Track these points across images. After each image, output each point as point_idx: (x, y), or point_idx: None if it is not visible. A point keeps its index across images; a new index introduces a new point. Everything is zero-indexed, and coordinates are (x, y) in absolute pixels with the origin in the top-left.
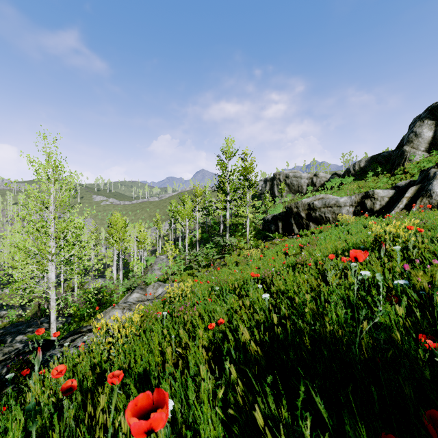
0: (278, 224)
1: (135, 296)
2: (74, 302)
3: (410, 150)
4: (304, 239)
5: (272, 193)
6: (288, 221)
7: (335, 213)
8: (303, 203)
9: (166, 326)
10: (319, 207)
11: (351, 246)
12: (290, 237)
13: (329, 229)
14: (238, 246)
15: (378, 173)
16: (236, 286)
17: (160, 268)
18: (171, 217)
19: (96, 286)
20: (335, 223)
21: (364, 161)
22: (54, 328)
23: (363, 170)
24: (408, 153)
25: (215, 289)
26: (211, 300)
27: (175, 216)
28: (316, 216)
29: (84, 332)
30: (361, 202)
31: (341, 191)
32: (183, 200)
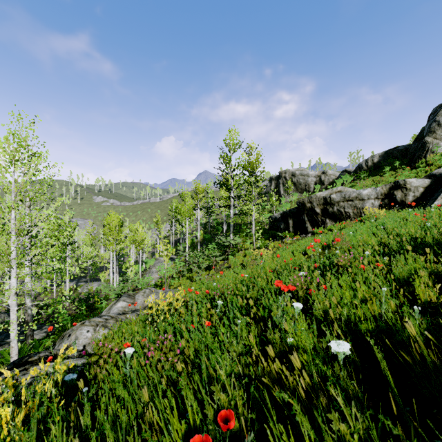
0: (289, 221)
1: (120, 305)
2: (66, 308)
3: (433, 141)
4: (326, 236)
5: (278, 192)
6: (300, 218)
7: (357, 207)
8: (318, 197)
9: (119, 388)
10: (337, 200)
11: (407, 242)
12: (303, 235)
13: (353, 225)
14: (243, 247)
15: (395, 167)
16: (251, 302)
17: (158, 271)
18: (172, 217)
19: (71, 293)
20: (356, 219)
21: (378, 156)
22: (14, 346)
23: (376, 165)
24: (430, 144)
25: (216, 304)
26: (209, 324)
27: (176, 216)
28: (334, 211)
29: (32, 362)
30: (388, 194)
31: (354, 187)
32: (182, 197)
